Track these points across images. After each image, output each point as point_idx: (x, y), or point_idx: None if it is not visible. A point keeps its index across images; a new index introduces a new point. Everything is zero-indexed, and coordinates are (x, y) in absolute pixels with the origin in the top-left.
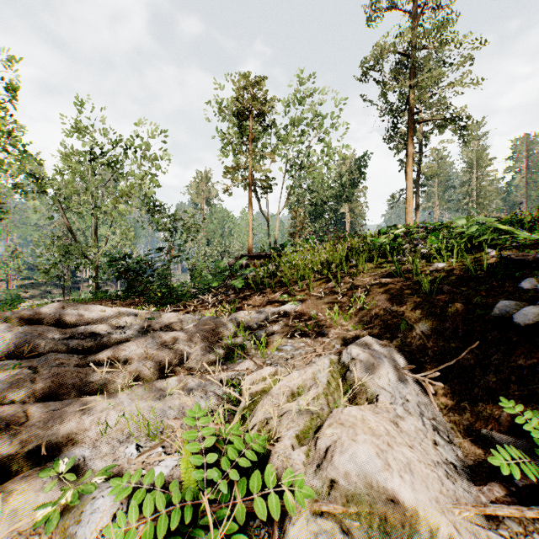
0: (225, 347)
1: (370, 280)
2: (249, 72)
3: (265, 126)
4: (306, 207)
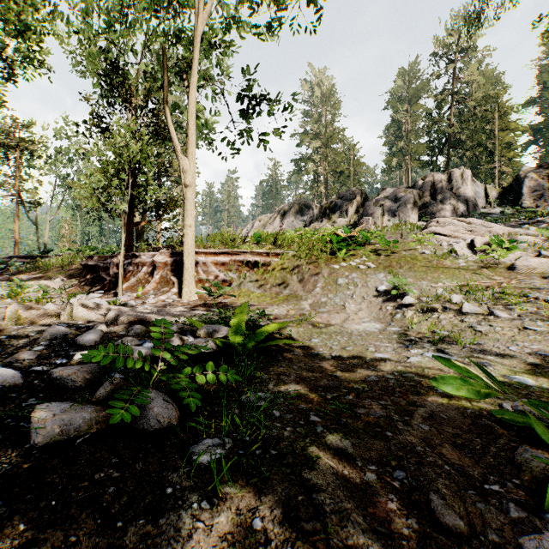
0: (15, 282)
1: (75, 266)
2: (17, 118)
3: (34, 156)
4: (83, 215)
